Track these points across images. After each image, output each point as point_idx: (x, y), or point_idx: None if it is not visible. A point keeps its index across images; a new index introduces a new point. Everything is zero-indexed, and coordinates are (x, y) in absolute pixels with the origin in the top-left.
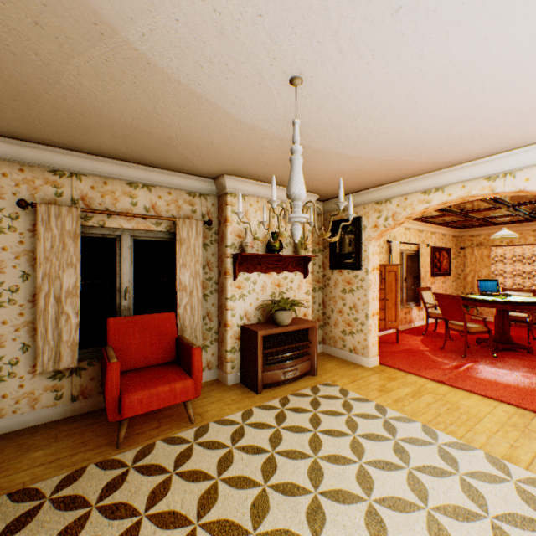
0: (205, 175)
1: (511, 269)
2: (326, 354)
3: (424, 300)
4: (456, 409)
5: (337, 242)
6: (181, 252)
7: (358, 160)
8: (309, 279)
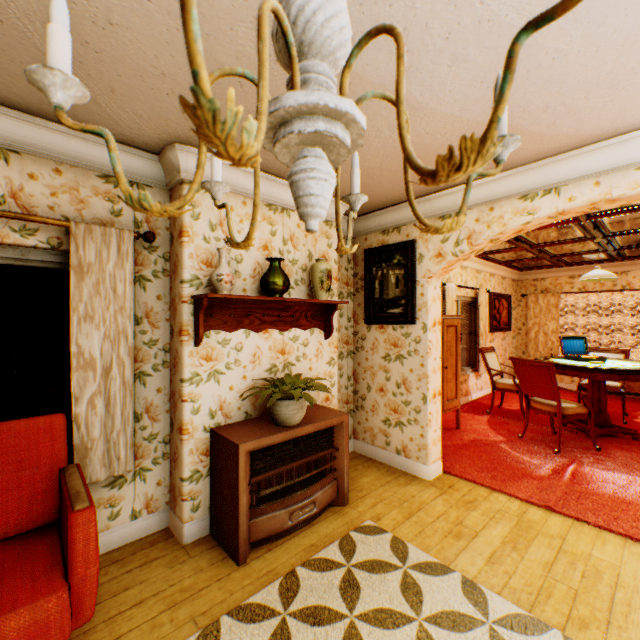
0: (137, 142)
1: (583, 322)
2: (359, 456)
3: (488, 365)
4: (599, 577)
5: (377, 281)
6: (81, 291)
7: (429, 118)
8: (334, 339)
